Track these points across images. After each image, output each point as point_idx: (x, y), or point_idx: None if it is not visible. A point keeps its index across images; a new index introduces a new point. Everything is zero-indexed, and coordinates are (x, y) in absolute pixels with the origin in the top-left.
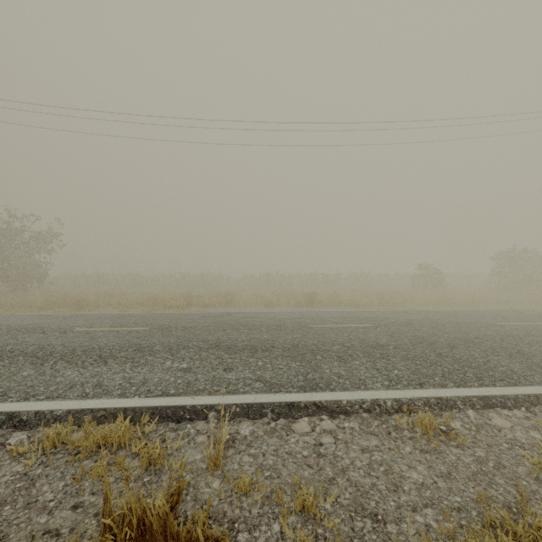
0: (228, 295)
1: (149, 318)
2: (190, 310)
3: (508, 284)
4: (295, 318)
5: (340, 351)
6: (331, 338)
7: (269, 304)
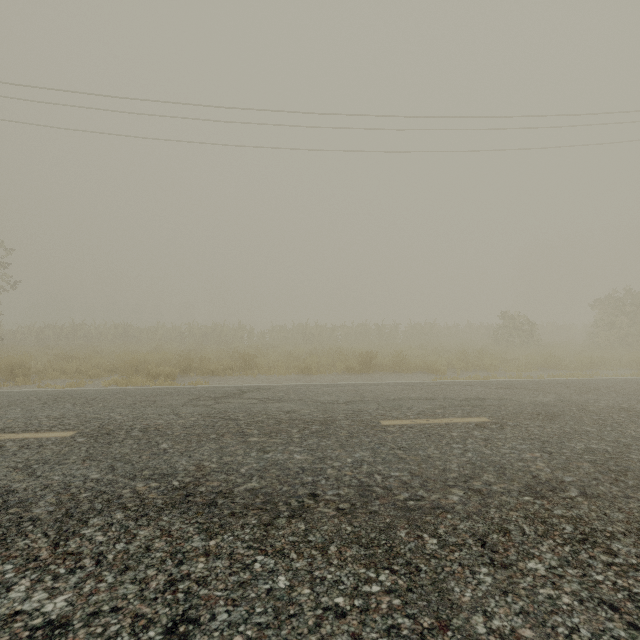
0: (245, 357)
1: (99, 403)
2: (185, 381)
3: (620, 337)
4: (349, 401)
5: (470, 510)
6: (433, 461)
7: (306, 370)
